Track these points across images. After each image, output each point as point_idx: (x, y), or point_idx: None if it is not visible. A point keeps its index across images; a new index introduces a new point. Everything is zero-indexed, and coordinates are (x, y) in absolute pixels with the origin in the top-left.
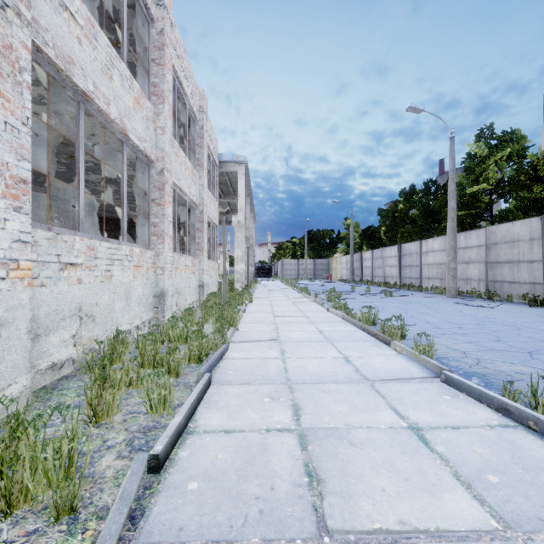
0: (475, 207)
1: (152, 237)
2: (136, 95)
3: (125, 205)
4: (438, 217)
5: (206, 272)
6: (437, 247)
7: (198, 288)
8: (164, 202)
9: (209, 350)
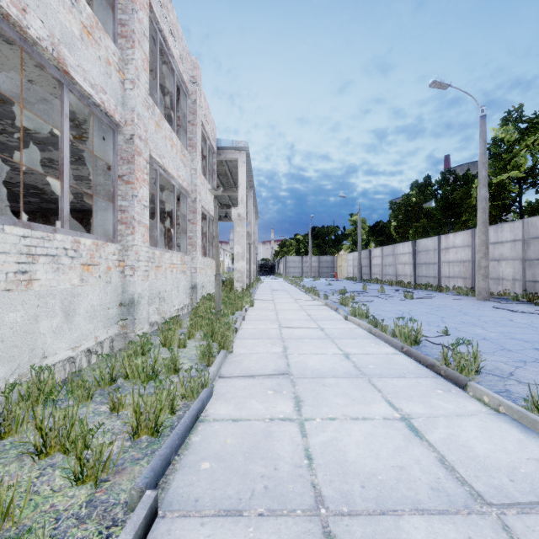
0: (502, 198)
1: (119, 226)
2: (86, 21)
3: (67, 176)
4: (459, 209)
5: (199, 271)
6: (459, 243)
7: (190, 290)
8: (134, 179)
9: (177, 405)
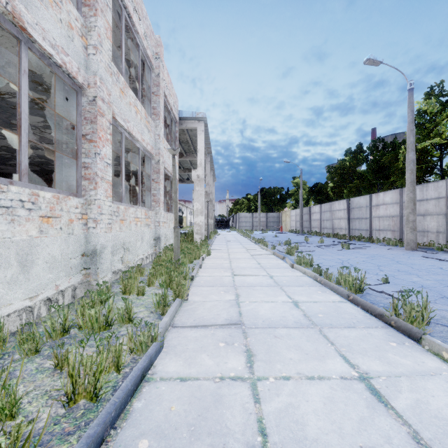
0: (425, 162)
1: (82, 181)
2: None
3: (25, 130)
4: (388, 171)
5: (162, 224)
6: (388, 200)
7: (154, 241)
8: (97, 138)
9: (122, 363)
